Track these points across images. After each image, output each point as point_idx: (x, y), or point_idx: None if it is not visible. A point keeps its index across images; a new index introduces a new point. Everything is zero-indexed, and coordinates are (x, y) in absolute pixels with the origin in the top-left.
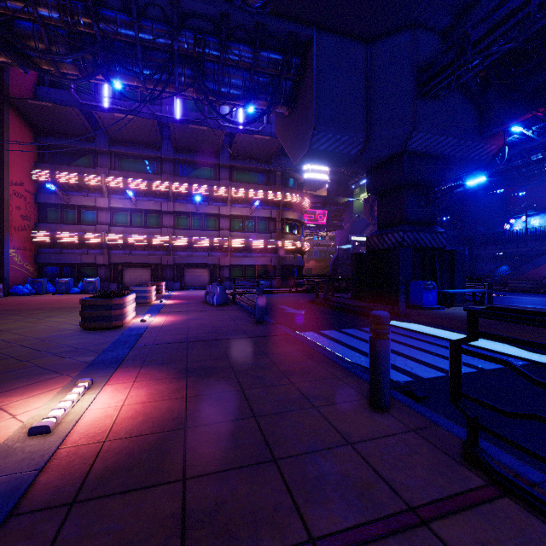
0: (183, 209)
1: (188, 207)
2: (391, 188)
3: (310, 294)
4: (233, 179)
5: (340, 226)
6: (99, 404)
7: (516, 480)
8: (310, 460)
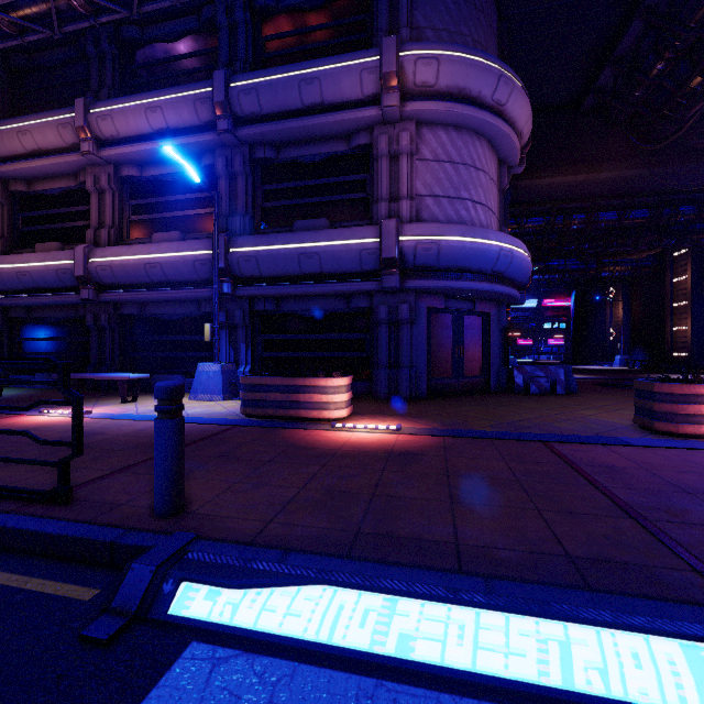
0: None
1: None
2: None
3: None
4: None
5: None
6: (360, 433)
7: (37, 490)
8: (197, 463)
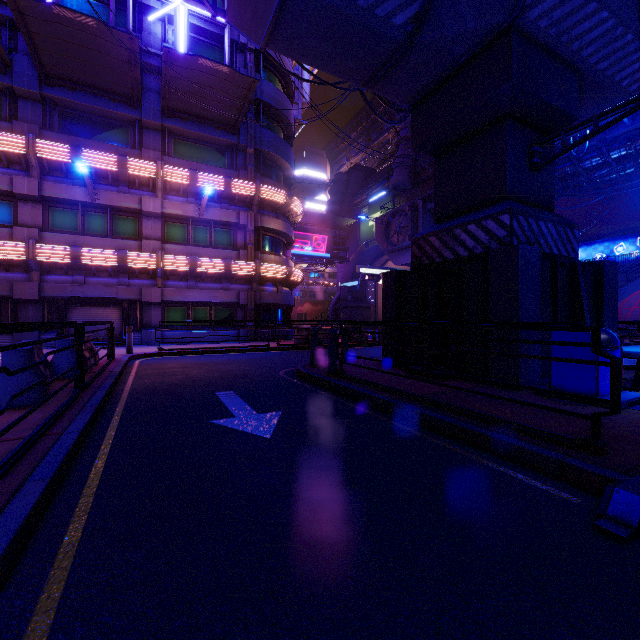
0: (64, 194)
1: (75, 192)
2: (470, 127)
3: (302, 353)
4: (169, 152)
5: (343, 257)
6: None
7: None
8: None
